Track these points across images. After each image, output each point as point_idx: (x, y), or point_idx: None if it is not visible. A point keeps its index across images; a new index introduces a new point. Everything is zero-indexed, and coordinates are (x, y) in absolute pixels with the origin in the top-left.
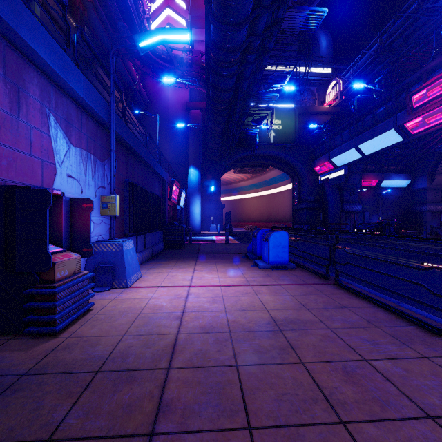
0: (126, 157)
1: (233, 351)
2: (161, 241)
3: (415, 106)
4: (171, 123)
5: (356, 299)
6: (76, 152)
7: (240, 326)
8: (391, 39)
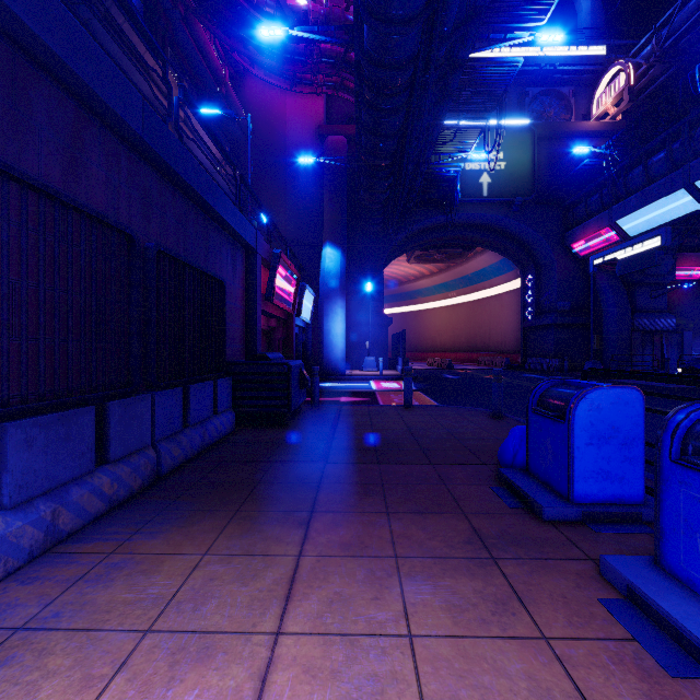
0: (4, 70)
1: None
2: (227, 407)
3: None
4: (291, 166)
5: None
6: None
7: None
8: None
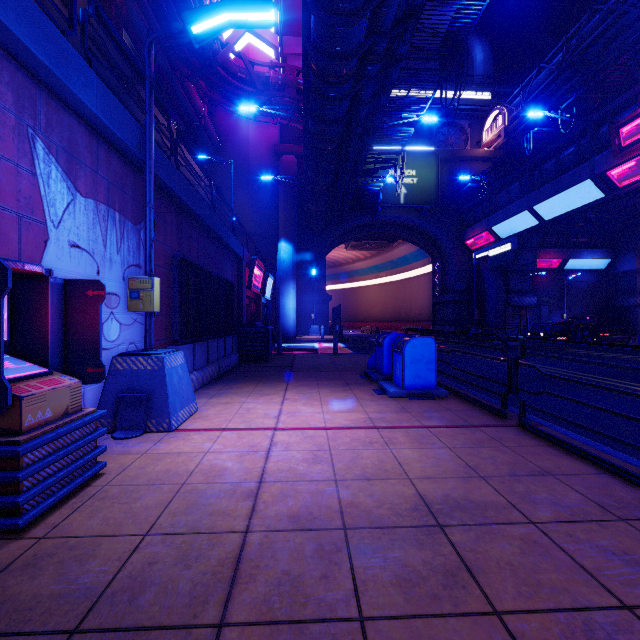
0: (178, 219)
1: (352, 579)
2: (235, 351)
3: (625, 143)
4: (253, 176)
5: (564, 457)
6: (87, 207)
7: (364, 515)
8: (583, 45)
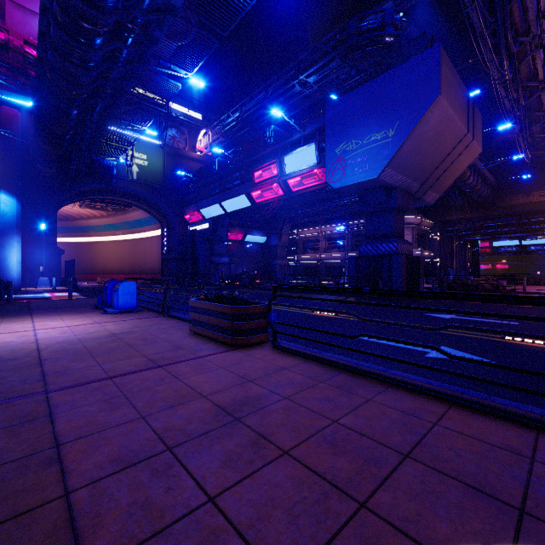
0: None
1: (82, 345)
2: None
3: (256, 181)
4: None
5: (174, 320)
6: None
7: (88, 338)
8: (248, 114)
